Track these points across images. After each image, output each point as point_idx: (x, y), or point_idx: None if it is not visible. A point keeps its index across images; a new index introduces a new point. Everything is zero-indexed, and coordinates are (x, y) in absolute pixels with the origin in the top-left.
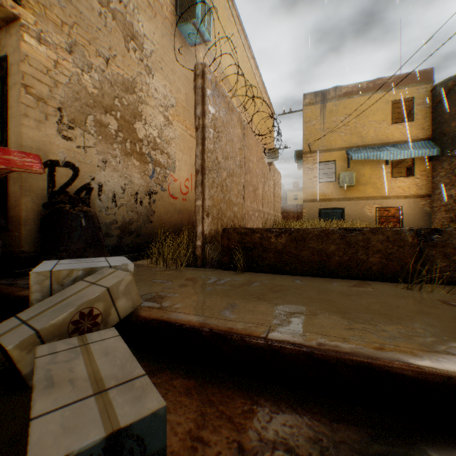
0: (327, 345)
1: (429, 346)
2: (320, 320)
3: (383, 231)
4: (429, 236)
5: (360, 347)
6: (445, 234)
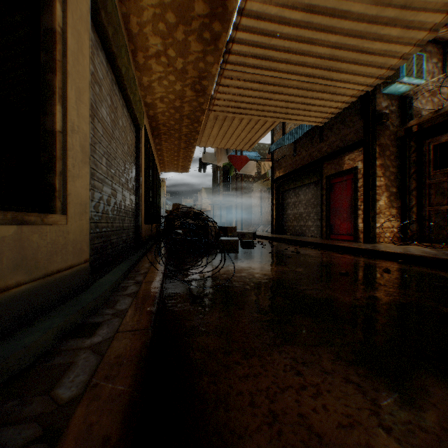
0: None
1: None
2: None
3: None
4: None
5: None
6: None
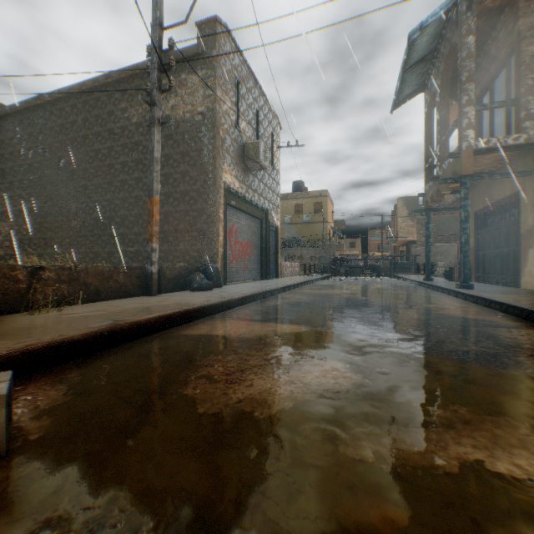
0: (34, 344)
1: (81, 328)
2: (4, 341)
3: (3, 268)
4: (38, 272)
5: (53, 338)
6: (49, 270)
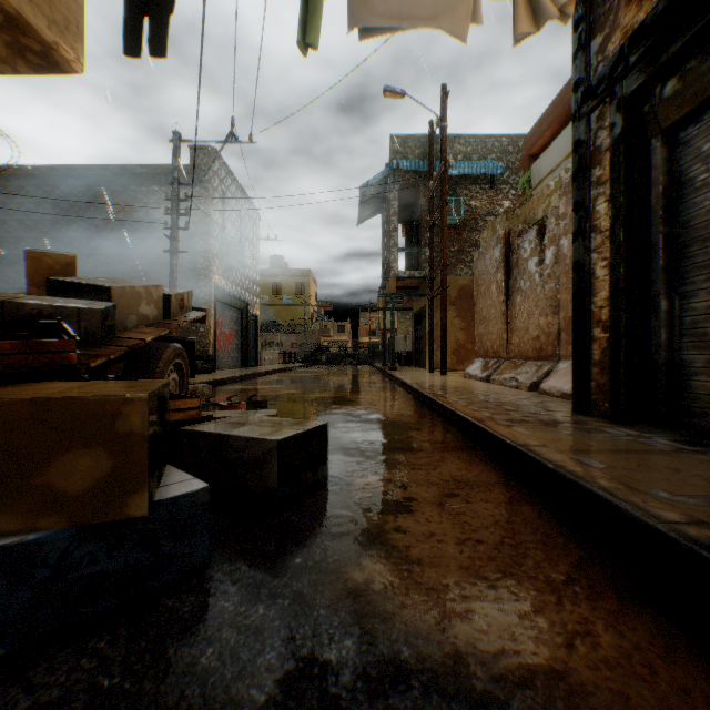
0: None
1: None
2: None
3: None
4: None
5: None
6: None
